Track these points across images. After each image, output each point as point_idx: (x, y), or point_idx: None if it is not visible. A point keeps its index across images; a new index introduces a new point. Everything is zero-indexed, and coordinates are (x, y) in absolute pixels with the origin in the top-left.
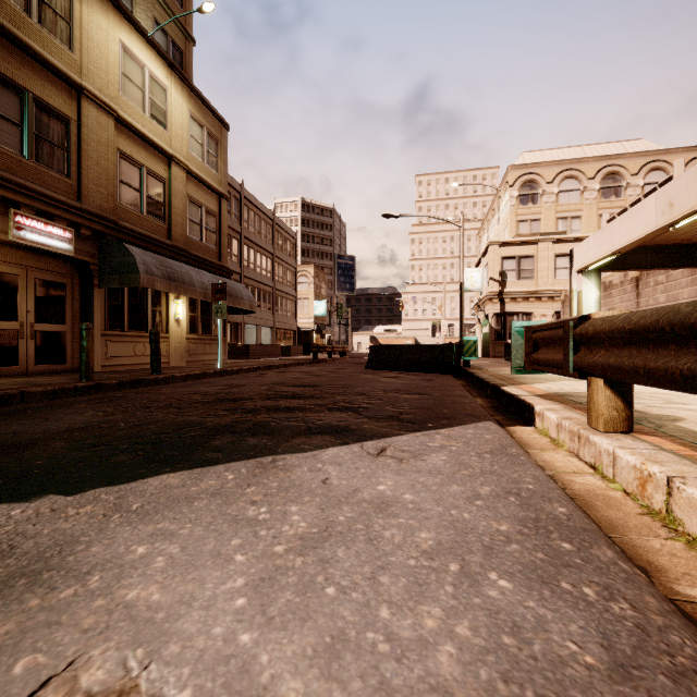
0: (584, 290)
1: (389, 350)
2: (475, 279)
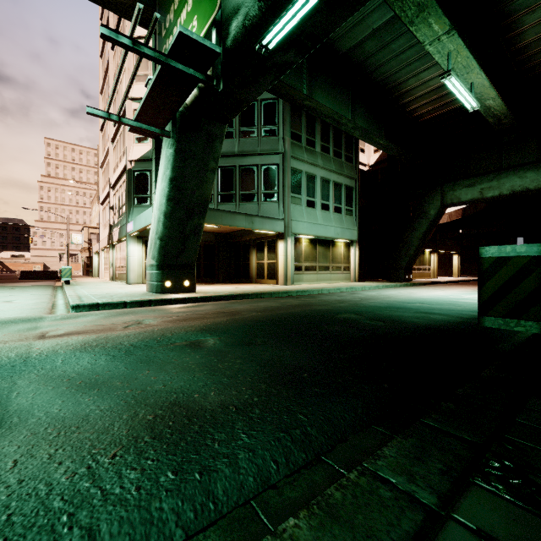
0: (95, 257)
1: (31, 272)
2: (79, 239)
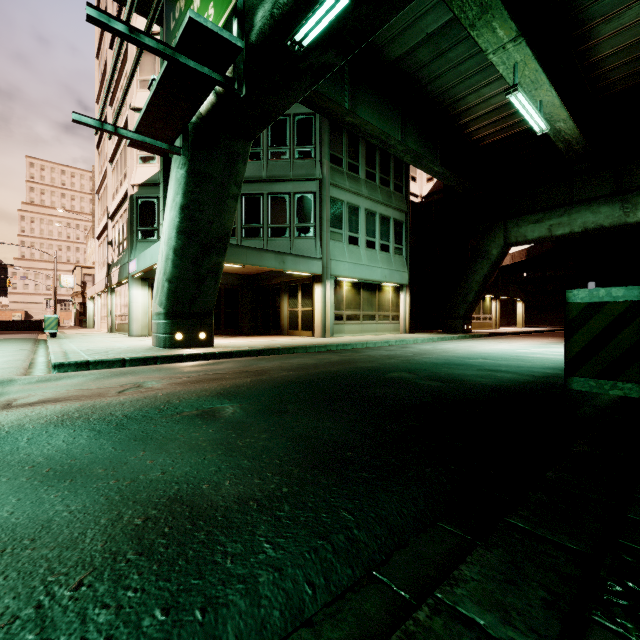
0: (89, 304)
1: (7, 322)
2: (70, 281)
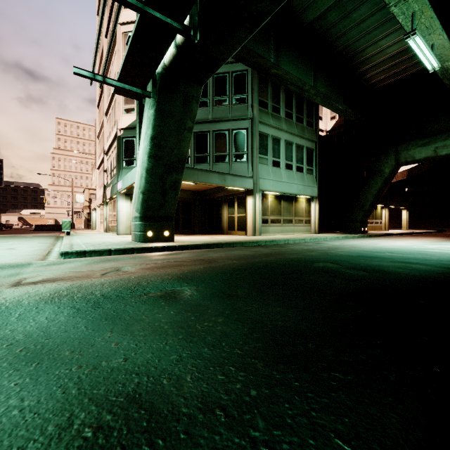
0: (93, 213)
1: (42, 225)
2: (81, 199)
